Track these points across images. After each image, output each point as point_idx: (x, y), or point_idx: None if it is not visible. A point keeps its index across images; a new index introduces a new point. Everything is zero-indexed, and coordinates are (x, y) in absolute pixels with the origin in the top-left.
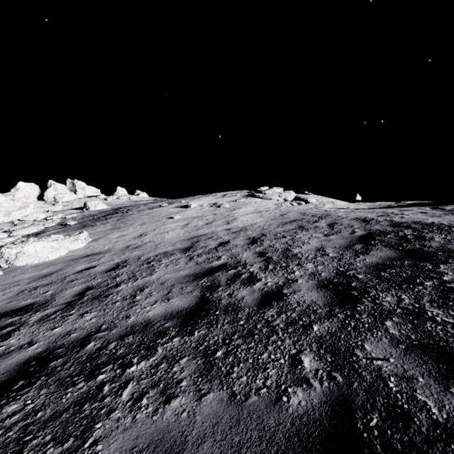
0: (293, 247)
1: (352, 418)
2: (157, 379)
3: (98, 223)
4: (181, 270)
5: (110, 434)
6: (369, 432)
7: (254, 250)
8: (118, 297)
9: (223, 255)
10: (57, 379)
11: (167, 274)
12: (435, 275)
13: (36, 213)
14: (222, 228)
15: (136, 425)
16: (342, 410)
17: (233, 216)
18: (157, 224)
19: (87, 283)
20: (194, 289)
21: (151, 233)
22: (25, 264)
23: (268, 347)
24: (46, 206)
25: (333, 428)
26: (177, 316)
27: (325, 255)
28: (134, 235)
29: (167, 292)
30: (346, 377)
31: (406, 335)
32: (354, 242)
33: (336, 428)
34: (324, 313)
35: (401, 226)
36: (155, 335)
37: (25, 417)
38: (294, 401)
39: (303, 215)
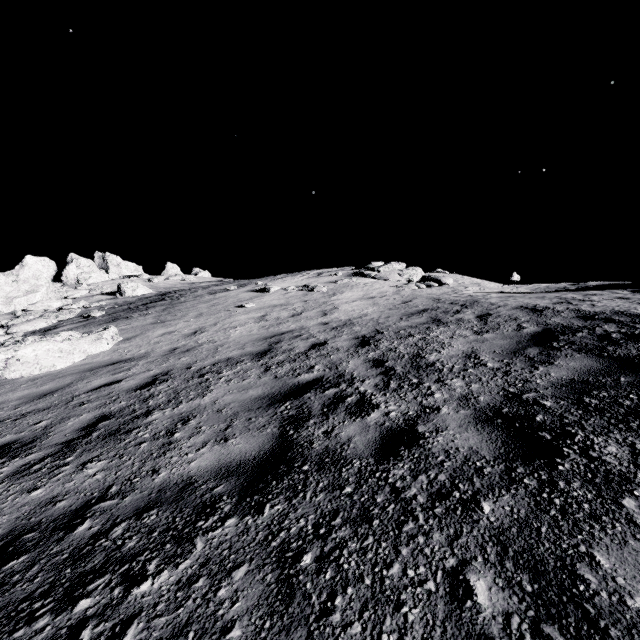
0: (427, 352)
1: None
2: (186, 617)
3: (135, 315)
4: (250, 388)
5: None
6: None
7: (365, 357)
8: (145, 434)
9: (317, 364)
10: (5, 605)
11: (228, 395)
12: None
13: (48, 301)
14: (316, 321)
15: None
16: None
17: (332, 303)
18: (219, 316)
19: (103, 408)
20: (269, 421)
21: (210, 329)
22: (19, 377)
23: (400, 548)
24: (64, 291)
25: None
26: (238, 471)
27: (480, 366)
28: (185, 333)
29: (225, 426)
30: (575, 639)
31: None
32: (524, 345)
33: None
34: (497, 475)
35: (597, 319)
36: (196, 510)
37: None
38: None
39: (438, 302)
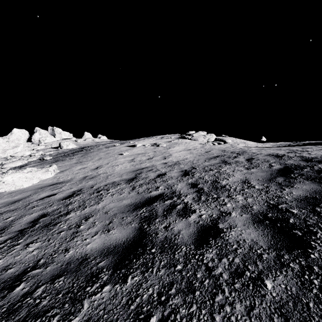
0: (220, 179)
1: None
2: None
3: (67, 158)
4: (124, 199)
5: None
6: None
7: (187, 182)
8: (64, 226)
9: (161, 186)
10: None
11: (112, 203)
12: None
13: (23, 151)
14: (160, 162)
15: None
16: None
17: (168, 152)
18: (110, 159)
19: (44, 210)
20: (133, 219)
21: (105, 166)
22: (4, 191)
23: (214, 315)
24: (32, 146)
25: None
26: (114, 251)
27: (251, 187)
28: (92, 168)
29: (109, 222)
30: None
31: None
32: (275, 175)
33: None
34: (272, 260)
35: (313, 161)
36: (86, 278)
37: None
38: None
39: (224, 152)
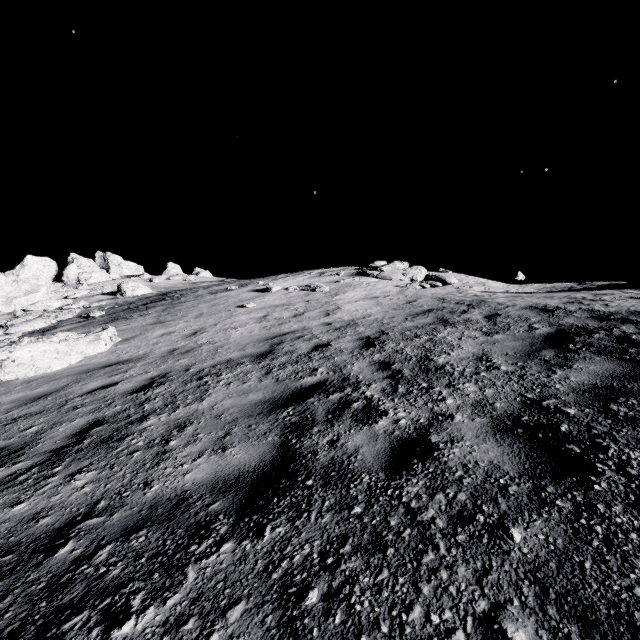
0: (435, 354)
1: None
2: None
3: (135, 315)
4: (250, 392)
5: None
6: None
7: (370, 359)
8: (139, 442)
9: (321, 367)
10: None
11: (227, 400)
12: None
13: (48, 301)
14: (318, 321)
15: None
16: None
17: (334, 303)
18: (220, 316)
19: (97, 413)
20: (270, 428)
21: (210, 330)
22: (14, 378)
23: (421, 585)
24: (65, 290)
25: None
26: (236, 485)
27: (493, 369)
28: (184, 333)
29: (224, 434)
30: None
31: None
32: (538, 347)
33: None
34: (525, 494)
35: (613, 319)
36: (189, 531)
37: None
38: None
39: (443, 302)
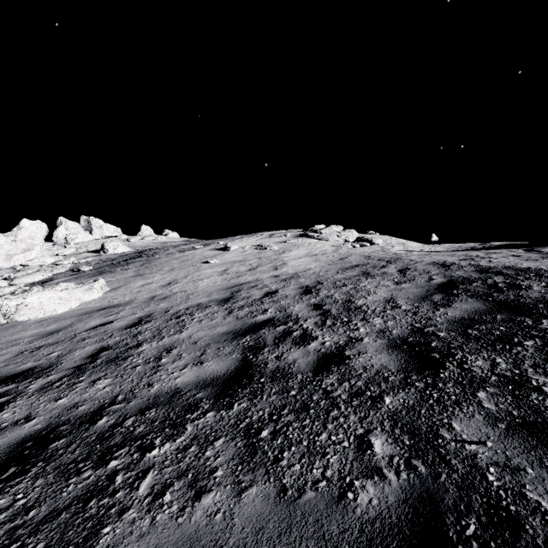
0: (356, 298)
1: (441, 524)
2: (185, 466)
3: (118, 269)
4: (217, 326)
5: (121, 542)
6: (466, 544)
7: (308, 302)
8: (139, 360)
9: (270, 308)
10: (58, 466)
11: (201, 332)
12: (537, 333)
13: (43, 257)
14: (268, 274)
15: (156, 530)
16: (427, 512)
17: (281, 260)
18: (189, 270)
19: (102, 342)
20: (234, 349)
21: (182, 281)
22: (27, 319)
23: (327, 425)
24: (55, 249)
25: (416, 537)
26: (212, 383)
27: (396, 308)
28: (161, 284)
29: (200, 354)
30: (430, 466)
31: (506, 410)
32: (432, 292)
33: (420, 537)
34: (398, 381)
35: (490, 272)
36: (184, 408)
37: (14, 517)
38: (363, 498)
39: (368, 259)
